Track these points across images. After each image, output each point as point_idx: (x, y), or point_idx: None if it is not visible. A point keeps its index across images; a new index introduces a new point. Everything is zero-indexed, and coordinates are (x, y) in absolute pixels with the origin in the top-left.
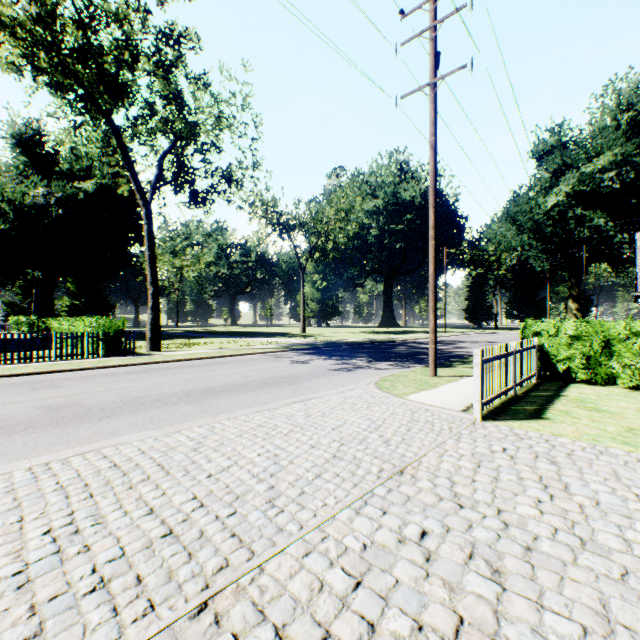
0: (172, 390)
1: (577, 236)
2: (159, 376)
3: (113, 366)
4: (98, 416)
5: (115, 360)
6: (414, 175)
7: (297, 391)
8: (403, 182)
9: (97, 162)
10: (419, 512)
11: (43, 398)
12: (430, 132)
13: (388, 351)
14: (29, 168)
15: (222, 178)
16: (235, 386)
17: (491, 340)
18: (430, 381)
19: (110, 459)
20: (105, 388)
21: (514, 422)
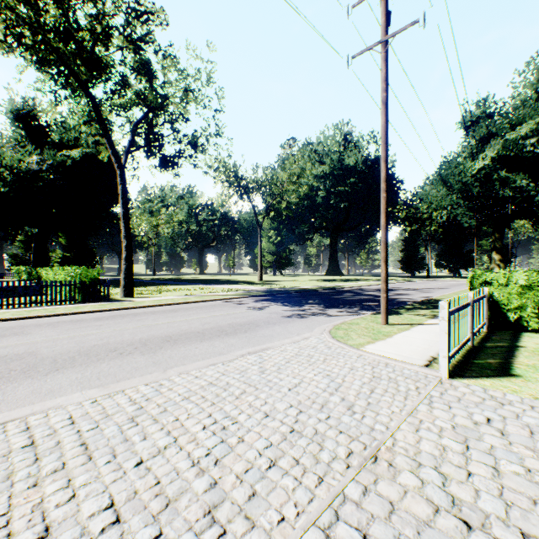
0: (131, 338)
1: (501, 196)
2: (124, 322)
3: (85, 312)
4: (47, 369)
5: (89, 306)
6: (356, 144)
7: (252, 340)
8: (347, 150)
9: (83, 133)
10: (413, 538)
11: (3, 346)
12: (381, 88)
13: (336, 298)
14: (25, 139)
15: (188, 144)
16: (193, 334)
17: (427, 287)
18: (383, 330)
19: (30, 433)
20: (68, 335)
21: (484, 380)
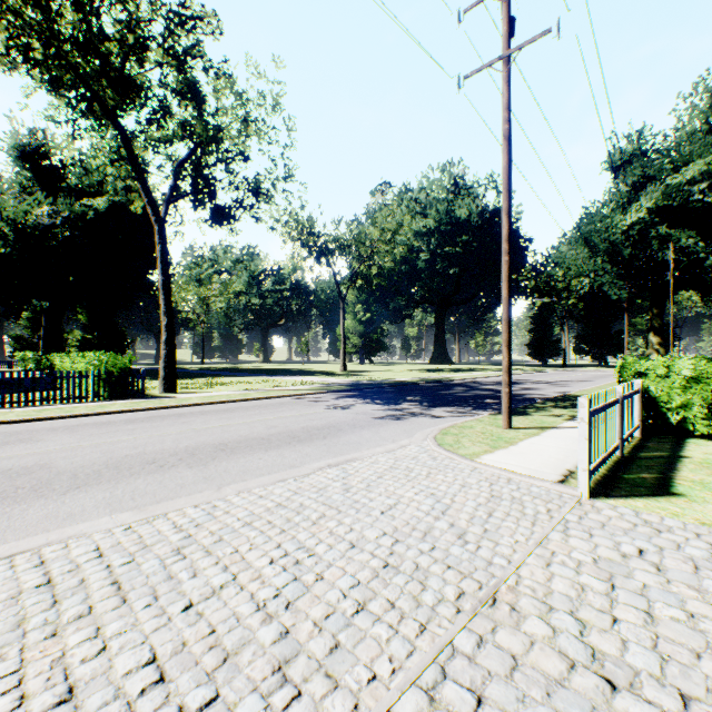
0: (174, 446)
1: (661, 259)
2: (164, 426)
3: (113, 412)
4: (64, 486)
5: (118, 404)
6: (470, 191)
7: (334, 448)
8: (457, 199)
9: (109, 177)
10: (541, 701)
11: (7, 457)
12: (503, 118)
13: (444, 393)
14: (33, 184)
15: (248, 190)
16: (255, 441)
17: (563, 380)
18: (504, 435)
19: (46, 568)
20: (91, 443)
21: (636, 500)
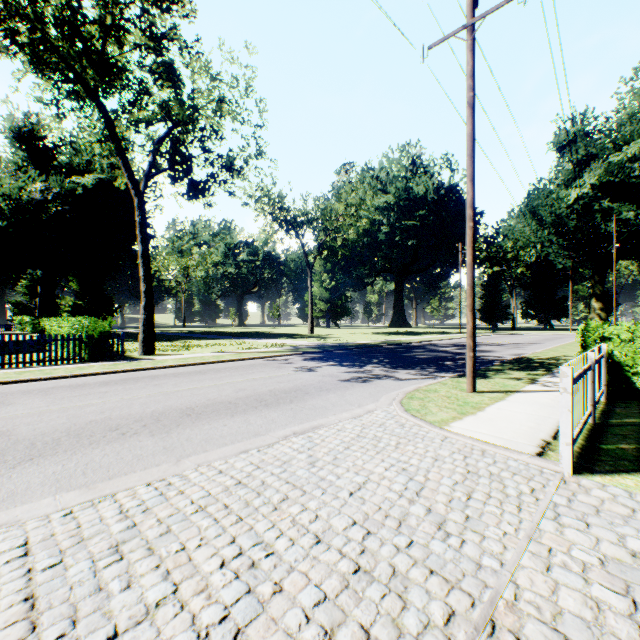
0: (141, 411)
1: (603, 231)
2: (136, 388)
3: (90, 374)
4: (17, 458)
5: (96, 366)
6: (427, 169)
7: (300, 414)
8: (415, 177)
9: (97, 156)
10: None
11: None
12: (467, 86)
13: (405, 355)
14: (27, 163)
15: (222, 166)
16: (222, 405)
17: (515, 342)
18: (470, 399)
19: None
20: (60, 407)
21: (625, 478)
